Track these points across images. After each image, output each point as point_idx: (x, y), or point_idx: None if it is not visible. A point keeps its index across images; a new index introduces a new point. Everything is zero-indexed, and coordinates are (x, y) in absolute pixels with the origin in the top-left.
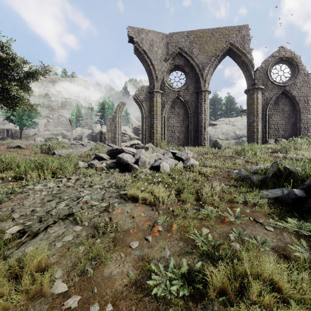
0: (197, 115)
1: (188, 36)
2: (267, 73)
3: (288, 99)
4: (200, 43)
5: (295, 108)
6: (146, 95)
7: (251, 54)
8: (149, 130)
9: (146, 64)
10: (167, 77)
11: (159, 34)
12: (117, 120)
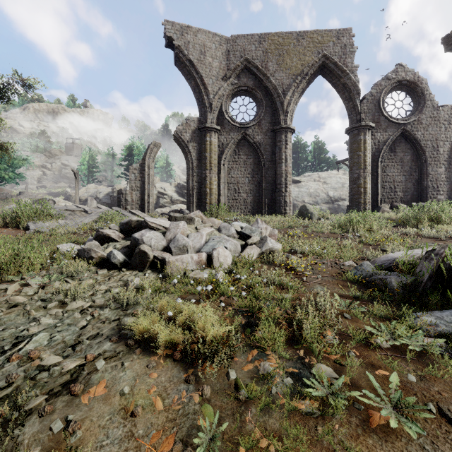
0: (273, 166)
1: (261, 42)
2: (379, 103)
3: (409, 144)
4: (280, 54)
5: (420, 157)
6: (194, 133)
7: (356, 74)
8: (199, 189)
9: (195, 84)
10: (228, 105)
11: (214, 37)
12: (147, 172)
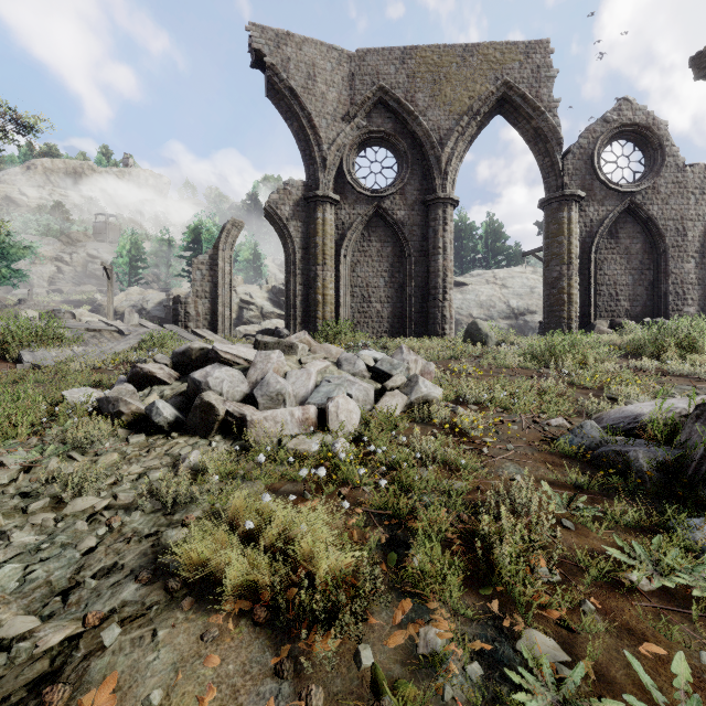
0: (425, 260)
1: (405, 61)
2: (592, 160)
3: (640, 225)
4: (435, 79)
5: (656, 246)
6: (298, 206)
7: (555, 113)
8: (305, 296)
9: (299, 126)
10: (352, 161)
11: (330, 51)
12: (222, 268)
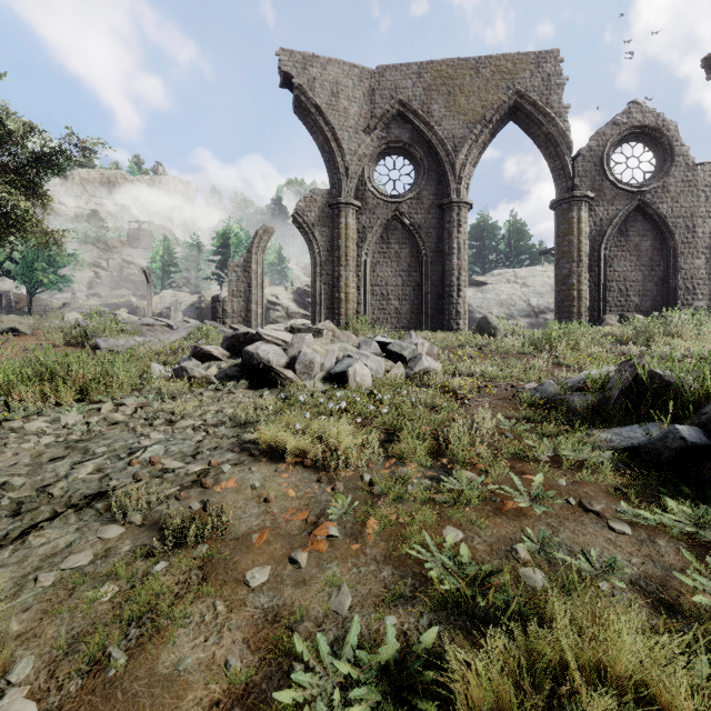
0: (440, 260)
1: (421, 75)
2: (602, 162)
3: (649, 223)
4: (449, 91)
5: (666, 243)
6: (322, 212)
7: (565, 118)
8: (329, 295)
9: (323, 139)
10: (372, 170)
11: (352, 69)
12: (255, 270)
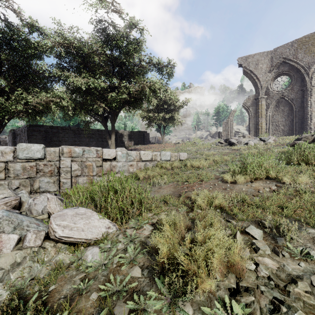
0: (302, 109)
1: (293, 45)
2: None
3: None
4: (306, 47)
5: None
6: (252, 102)
7: None
8: (255, 127)
9: (253, 79)
10: (272, 83)
11: (263, 54)
12: (230, 123)
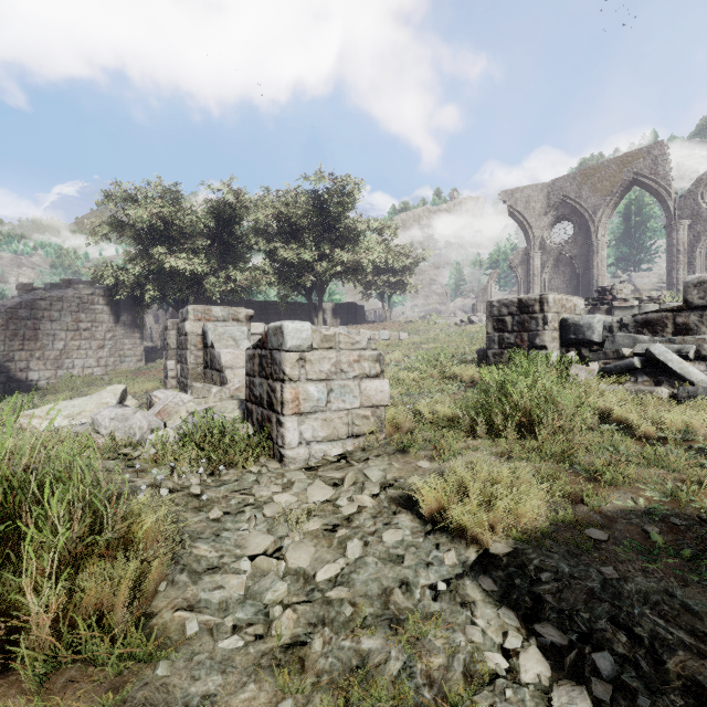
0: (588, 272)
1: (575, 178)
2: (698, 198)
3: None
4: (591, 182)
5: None
6: (522, 259)
7: (668, 179)
8: None
9: (522, 225)
10: (549, 232)
11: (537, 187)
12: (490, 290)
